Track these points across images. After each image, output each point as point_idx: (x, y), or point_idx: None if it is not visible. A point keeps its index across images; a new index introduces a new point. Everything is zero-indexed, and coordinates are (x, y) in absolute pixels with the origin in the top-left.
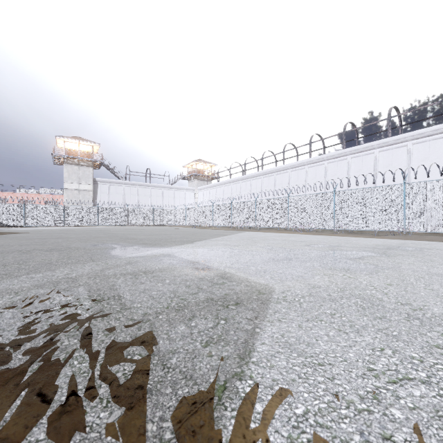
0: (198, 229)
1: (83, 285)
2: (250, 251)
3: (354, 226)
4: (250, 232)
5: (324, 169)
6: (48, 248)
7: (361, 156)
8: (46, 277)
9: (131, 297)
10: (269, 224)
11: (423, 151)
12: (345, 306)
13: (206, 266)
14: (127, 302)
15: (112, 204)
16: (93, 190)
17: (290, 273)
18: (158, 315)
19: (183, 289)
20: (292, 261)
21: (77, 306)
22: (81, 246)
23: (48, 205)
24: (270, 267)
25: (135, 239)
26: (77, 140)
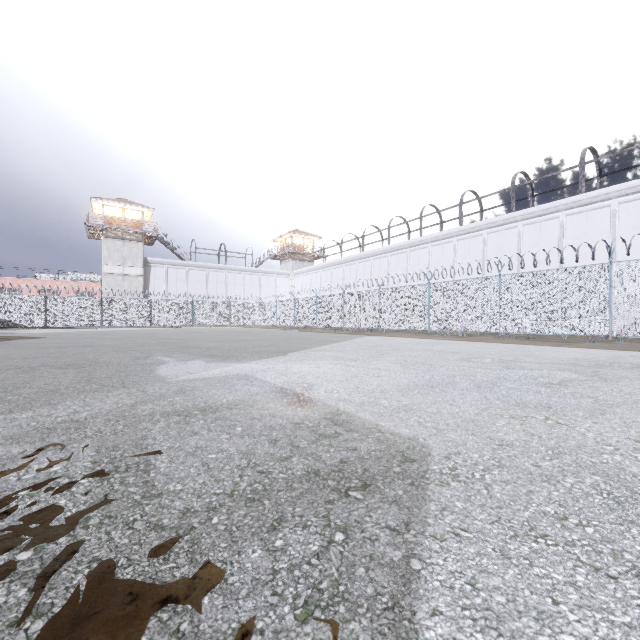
0: (294, 332)
1: (91, 437)
2: (377, 370)
3: (530, 328)
4: (372, 337)
5: (483, 242)
6: (64, 364)
7: (539, 223)
8: (35, 420)
9: (169, 467)
10: (400, 325)
11: (635, 214)
12: (579, 494)
13: (306, 399)
14: (157, 479)
15: (170, 295)
16: (144, 275)
17: (450, 414)
18: (210, 514)
19: (264, 448)
20: (448, 390)
21: (62, 489)
22: (114, 360)
23: (80, 297)
24: (414, 401)
25: (199, 347)
26: (120, 204)
